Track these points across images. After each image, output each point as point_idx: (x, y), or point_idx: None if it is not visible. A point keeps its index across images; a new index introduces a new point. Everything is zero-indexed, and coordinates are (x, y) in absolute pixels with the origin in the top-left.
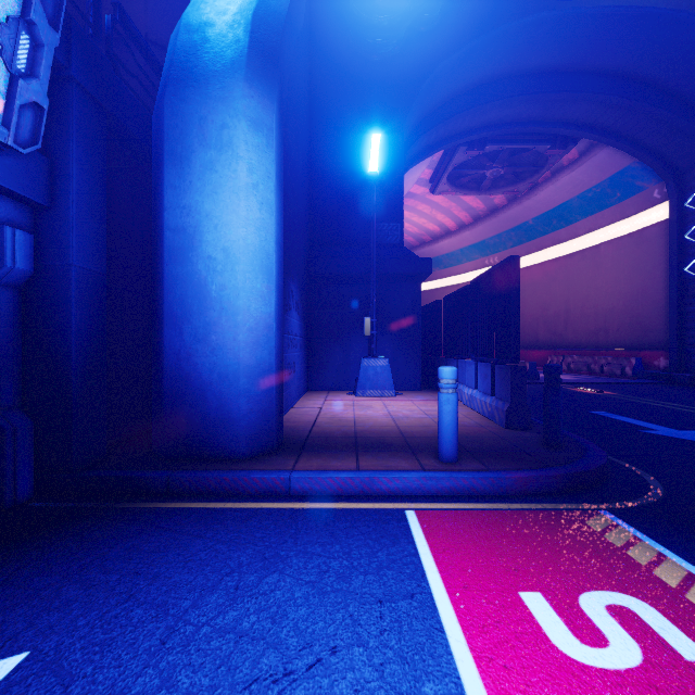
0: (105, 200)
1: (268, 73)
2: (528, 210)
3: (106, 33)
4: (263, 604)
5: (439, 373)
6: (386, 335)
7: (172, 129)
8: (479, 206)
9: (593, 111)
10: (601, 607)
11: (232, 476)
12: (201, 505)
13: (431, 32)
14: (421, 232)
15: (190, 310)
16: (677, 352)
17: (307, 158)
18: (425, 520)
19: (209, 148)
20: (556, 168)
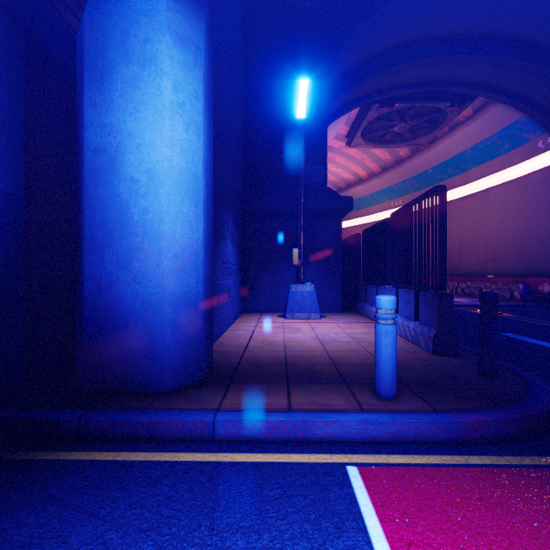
0: (23, 119)
1: None
2: (428, 160)
3: None
4: None
5: (376, 302)
6: (311, 263)
7: (92, 44)
8: (386, 158)
9: (488, 72)
10: None
11: (150, 418)
12: (110, 456)
13: None
14: (338, 181)
15: (111, 235)
16: None
17: (242, 108)
18: (372, 485)
19: (131, 63)
20: (453, 124)
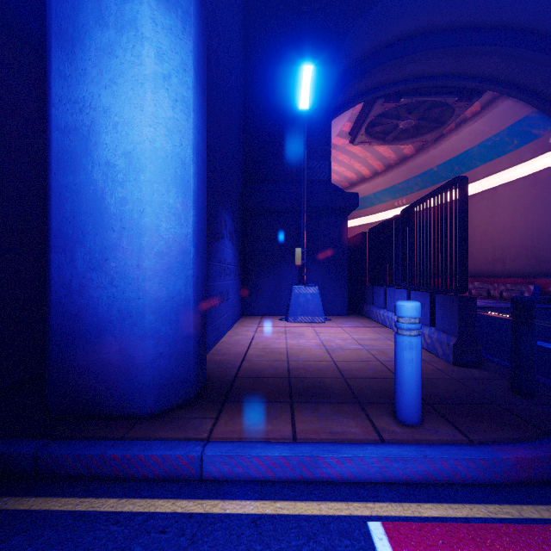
0: None
1: None
2: (433, 158)
3: None
4: None
5: (397, 309)
6: (315, 264)
7: (61, 4)
8: (390, 156)
9: (498, 64)
10: None
11: (123, 452)
12: (69, 505)
13: None
14: (341, 179)
15: (83, 229)
16: None
17: (242, 100)
18: None
19: (106, 27)
20: (460, 120)
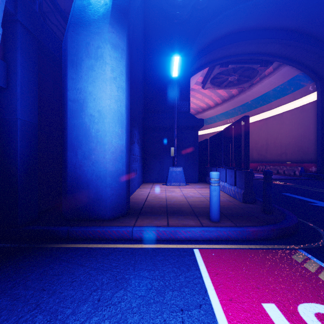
0: (37, 85)
1: (122, 21)
2: (248, 96)
3: (39, 1)
4: (113, 312)
5: (210, 175)
6: (181, 155)
7: (71, 49)
8: (225, 95)
9: (280, 48)
10: (312, 315)
11: (102, 229)
12: (84, 245)
13: (203, 8)
14: (197, 107)
15: (81, 142)
16: (321, 164)
17: (143, 70)
18: (204, 255)
19: (90, 58)
20: (262, 76)
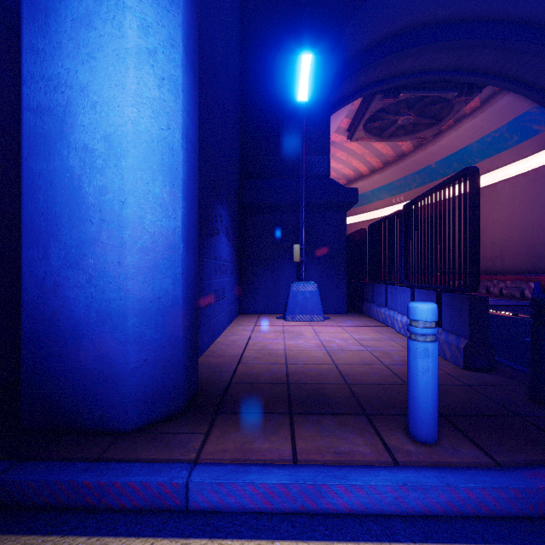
0: None
1: None
2: (431, 154)
3: None
4: None
5: (410, 311)
6: (313, 261)
7: None
8: (388, 153)
9: (499, 58)
10: None
11: (97, 479)
12: None
13: None
14: (338, 177)
15: (58, 222)
16: None
17: (239, 93)
18: None
19: None
20: (459, 116)
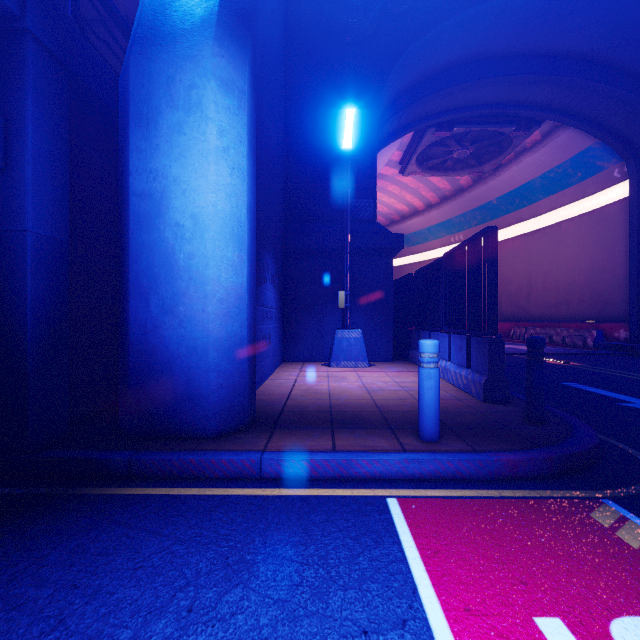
0: (68, 164)
1: (240, 33)
2: (492, 190)
3: None
4: (220, 636)
5: (419, 346)
6: (359, 307)
7: (137, 89)
8: (445, 187)
9: (557, 93)
10: None
11: (199, 457)
12: (163, 491)
13: (403, 14)
14: (391, 212)
15: (157, 279)
16: (637, 324)
17: (283, 136)
18: (409, 512)
19: (176, 109)
20: (519, 150)
